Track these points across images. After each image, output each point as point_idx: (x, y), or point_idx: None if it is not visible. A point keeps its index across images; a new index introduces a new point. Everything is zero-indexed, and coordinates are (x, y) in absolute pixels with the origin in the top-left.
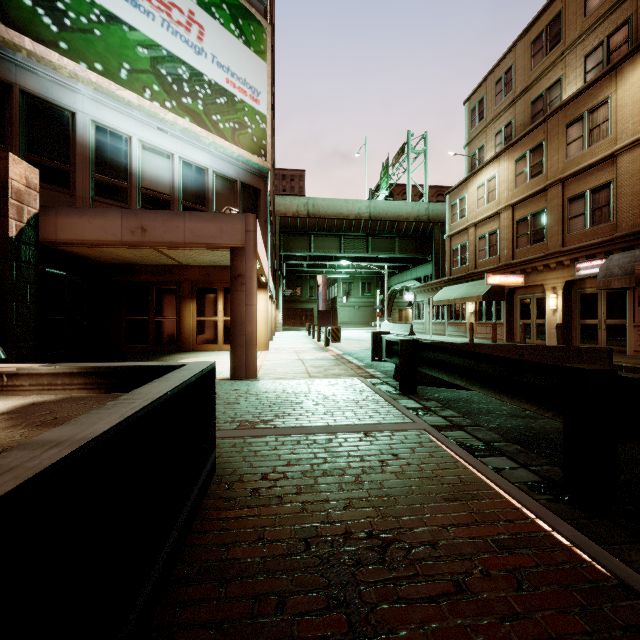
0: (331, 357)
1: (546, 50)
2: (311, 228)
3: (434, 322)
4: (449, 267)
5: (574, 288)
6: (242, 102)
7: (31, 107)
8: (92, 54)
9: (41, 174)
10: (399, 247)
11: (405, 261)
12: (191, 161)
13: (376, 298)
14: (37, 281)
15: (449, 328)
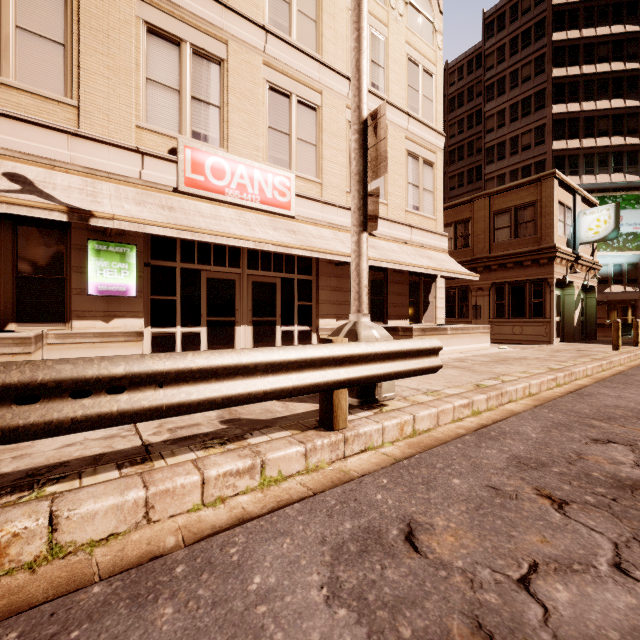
0: None
1: None
2: None
3: None
4: None
5: None
6: None
7: None
8: None
9: None
10: None
11: None
12: (616, 263)
13: None
14: None
15: None
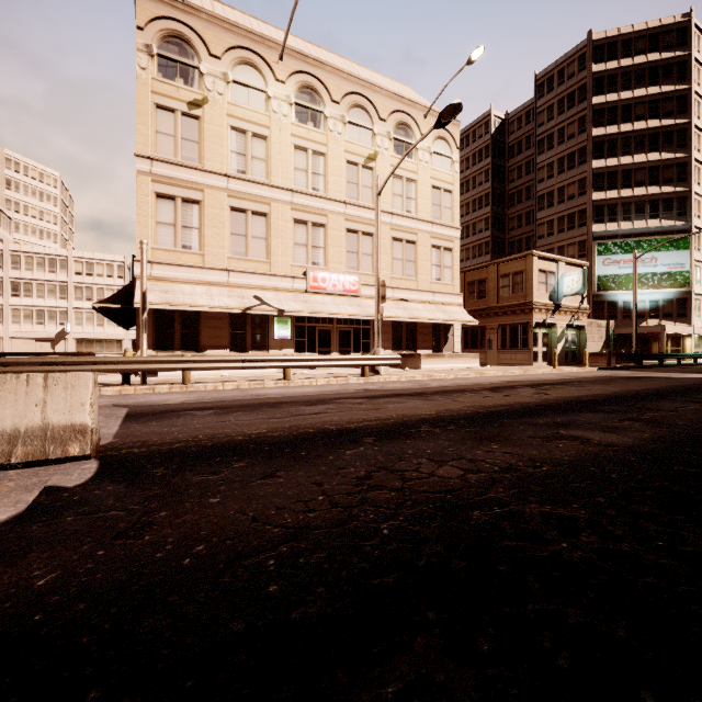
0: None
1: None
2: None
3: None
4: None
5: None
6: (675, 272)
7: (608, 304)
8: (622, 287)
9: (610, 317)
10: None
11: None
12: (652, 299)
13: None
14: (613, 342)
15: None
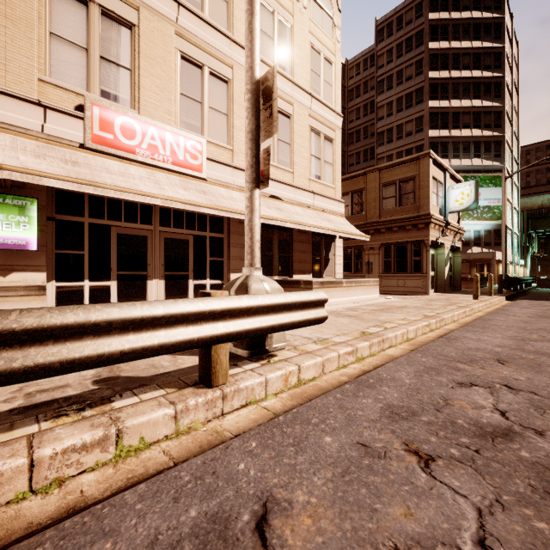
0: None
1: None
2: None
3: None
4: None
5: None
6: (493, 206)
7: None
8: None
9: None
10: None
11: None
12: (476, 229)
13: None
14: None
15: None
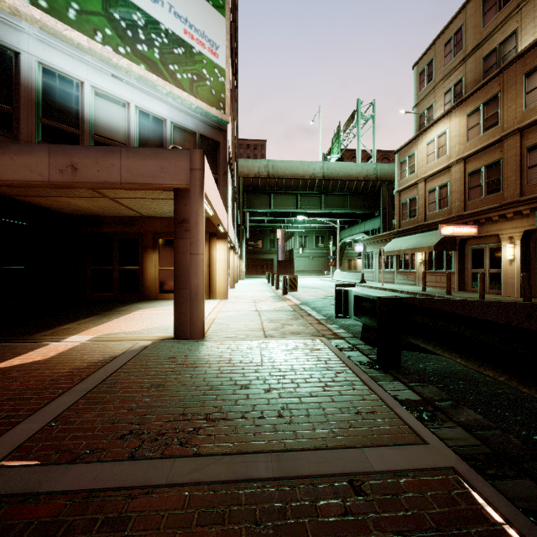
0: (289, 308)
1: (499, 5)
2: (271, 187)
3: (383, 271)
4: (398, 220)
5: (533, 237)
6: (200, 54)
7: None
8: None
9: None
10: (349, 204)
11: (354, 216)
12: (148, 111)
13: (328, 249)
14: None
15: (398, 276)
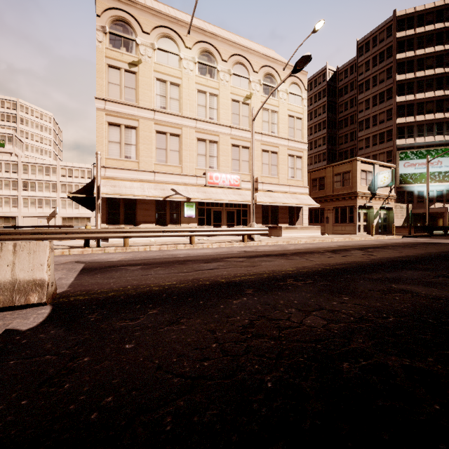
0: None
1: None
2: None
3: None
4: None
5: None
6: None
7: (408, 193)
8: (417, 181)
9: (409, 202)
10: None
11: None
12: (438, 190)
13: None
14: (411, 218)
15: None
